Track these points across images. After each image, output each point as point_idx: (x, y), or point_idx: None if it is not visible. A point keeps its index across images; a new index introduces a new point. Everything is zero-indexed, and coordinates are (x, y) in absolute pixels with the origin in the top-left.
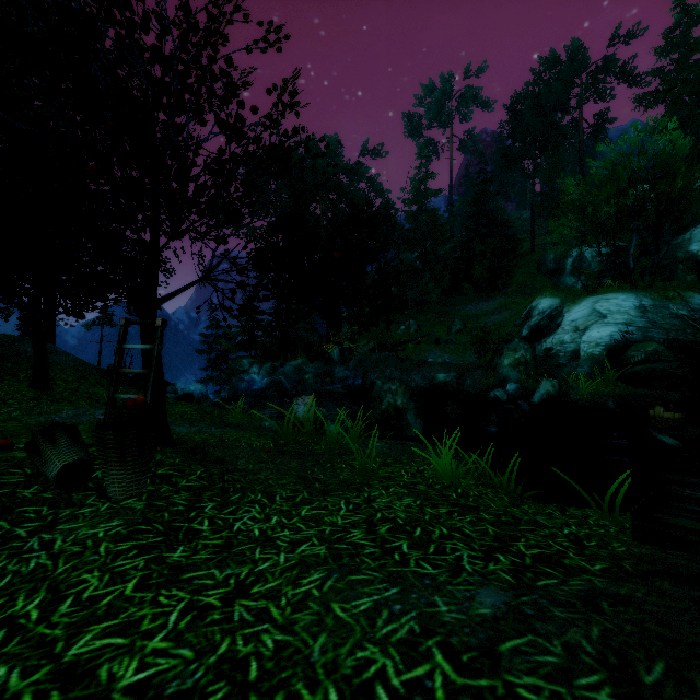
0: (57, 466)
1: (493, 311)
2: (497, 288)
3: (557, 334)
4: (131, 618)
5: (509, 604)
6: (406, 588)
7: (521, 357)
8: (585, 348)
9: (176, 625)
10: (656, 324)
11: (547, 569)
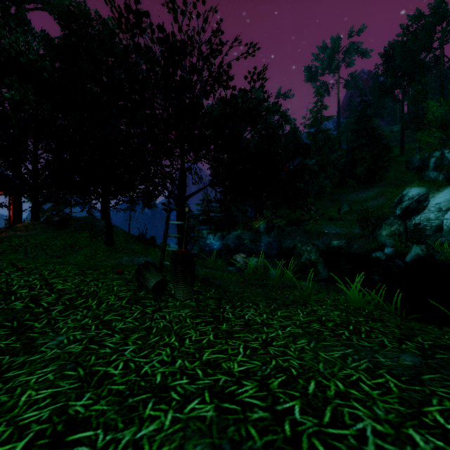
0: (153, 282)
1: (372, 197)
2: (374, 181)
3: (424, 213)
4: (221, 348)
5: (421, 361)
6: (357, 350)
7: (395, 229)
8: (447, 223)
9: (245, 353)
10: None
11: (440, 351)
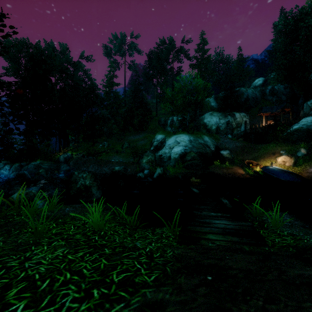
0: None
1: (141, 139)
2: (143, 129)
3: (163, 149)
4: None
5: None
6: None
7: (150, 158)
8: (173, 155)
9: None
10: (194, 146)
11: (122, 293)
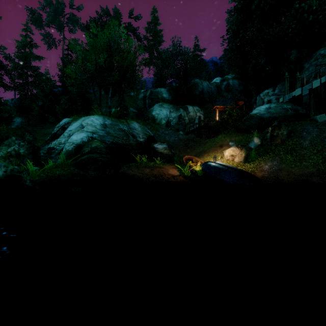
0: None
1: None
2: None
3: (60, 138)
4: None
5: None
6: None
7: (12, 150)
8: (67, 146)
9: None
10: (110, 133)
11: None
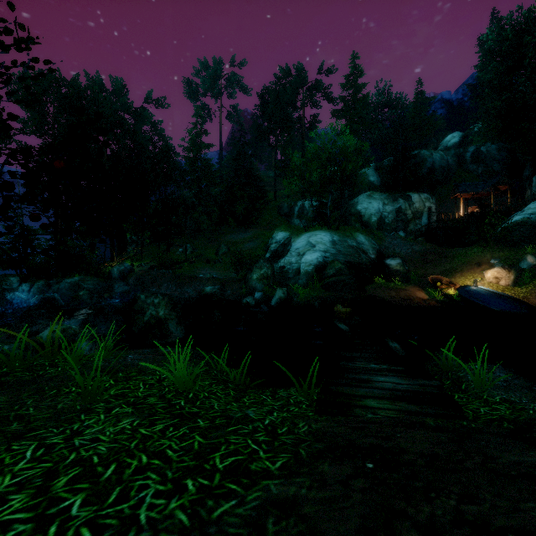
0: None
1: (249, 239)
2: (252, 223)
3: (287, 257)
4: None
5: None
6: None
7: (264, 273)
8: (303, 266)
9: None
10: (341, 251)
11: (232, 485)
